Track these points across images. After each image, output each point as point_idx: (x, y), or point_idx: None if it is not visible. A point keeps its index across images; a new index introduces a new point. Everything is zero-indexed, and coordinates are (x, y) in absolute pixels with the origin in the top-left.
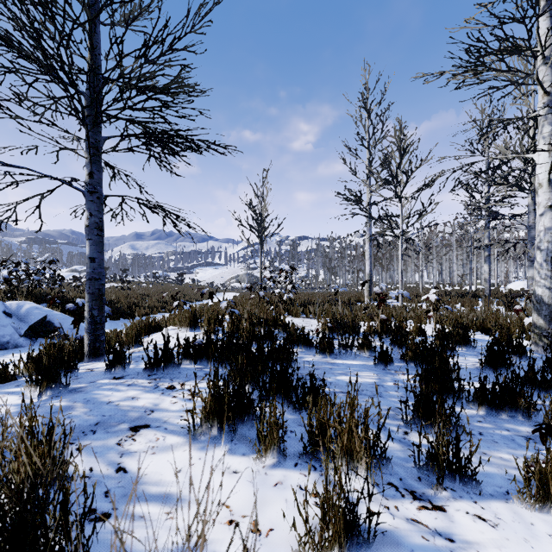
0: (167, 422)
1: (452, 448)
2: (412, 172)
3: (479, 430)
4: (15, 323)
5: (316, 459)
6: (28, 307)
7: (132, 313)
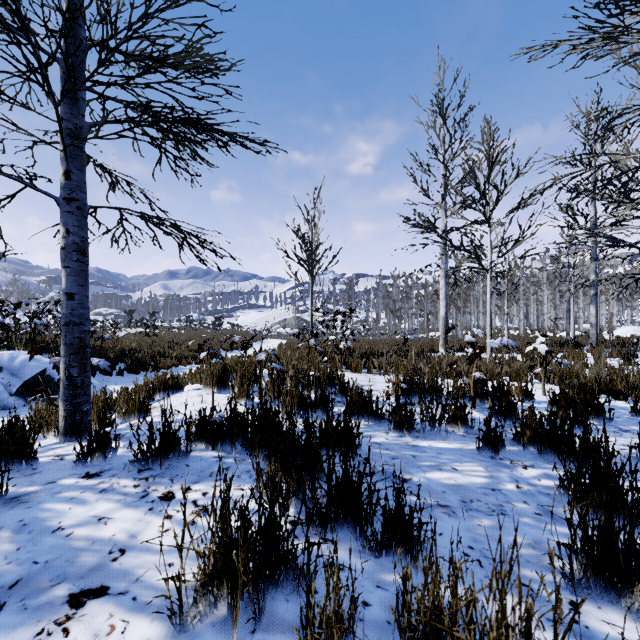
0: (142, 580)
1: None
2: (506, 187)
3: None
4: (6, 378)
5: None
6: (24, 358)
7: (155, 365)
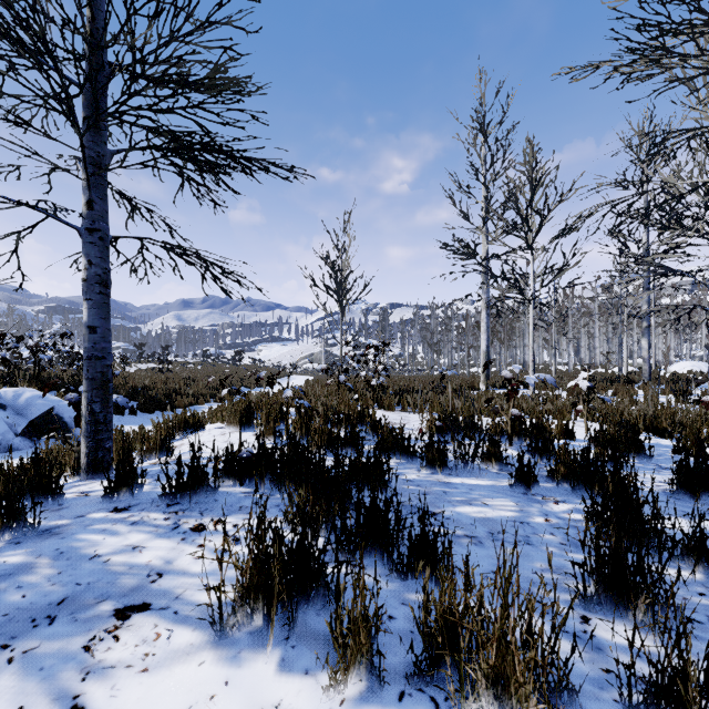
0: (181, 598)
1: (698, 677)
2: (549, 212)
3: (707, 614)
4: (11, 417)
5: (438, 681)
6: (29, 396)
7: (171, 403)
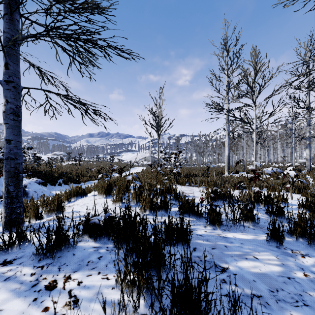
0: None
1: None
2: (265, 84)
3: None
4: None
5: None
6: None
7: (78, 180)
